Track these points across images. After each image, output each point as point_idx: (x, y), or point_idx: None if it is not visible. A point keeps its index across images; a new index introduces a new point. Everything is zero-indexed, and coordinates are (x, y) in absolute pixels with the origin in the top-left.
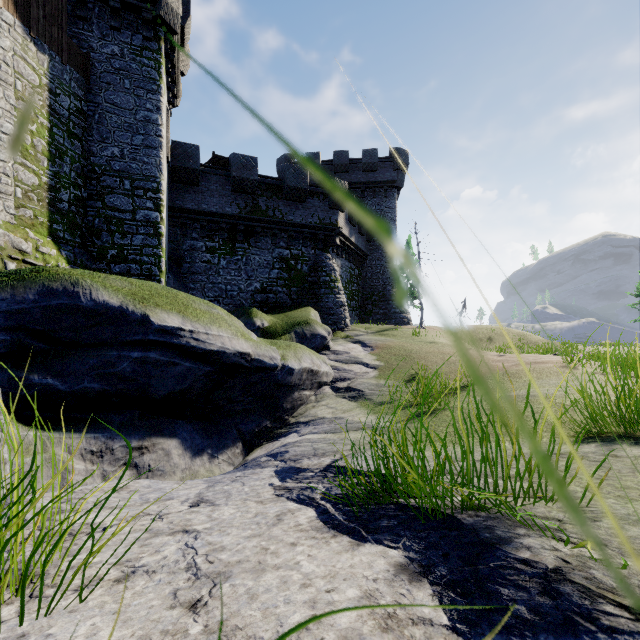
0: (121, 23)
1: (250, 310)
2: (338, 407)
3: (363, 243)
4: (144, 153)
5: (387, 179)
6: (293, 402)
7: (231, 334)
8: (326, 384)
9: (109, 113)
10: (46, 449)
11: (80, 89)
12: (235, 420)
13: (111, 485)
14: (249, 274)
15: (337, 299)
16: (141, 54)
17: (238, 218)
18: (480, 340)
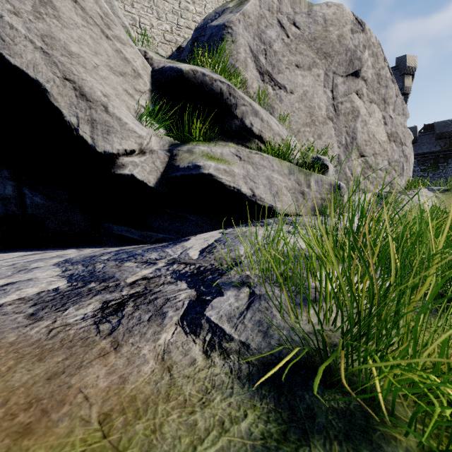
0: None
1: None
2: None
3: None
4: None
5: None
6: None
7: None
8: None
9: None
10: None
11: None
12: None
13: None
14: (447, 178)
15: None
16: None
17: (439, 152)
18: None
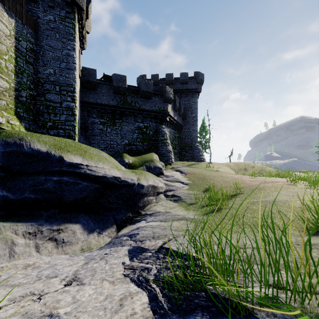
0: (54, 4)
1: (122, 154)
2: (167, 206)
3: (181, 120)
4: (66, 72)
5: (193, 88)
6: (144, 203)
7: (110, 167)
8: (161, 193)
9: (48, 51)
10: (1, 232)
11: (32, 38)
12: (112, 213)
13: (24, 262)
14: (122, 136)
15: (167, 148)
16: (65, 20)
17: (116, 107)
18: (240, 169)
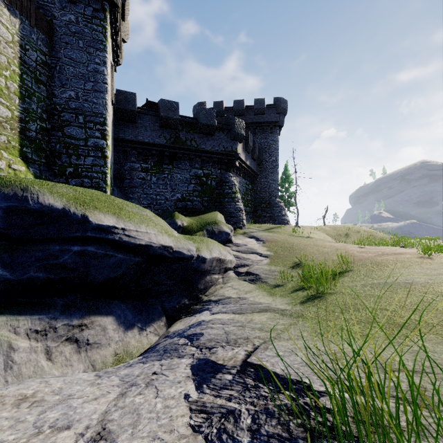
0: None
1: (173, 213)
2: (241, 288)
3: (255, 166)
4: (94, 96)
5: (272, 120)
6: (205, 284)
7: (157, 231)
8: (230, 269)
9: (67, 65)
10: None
11: (45, 47)
12: (160, 299)
13: (18, 391)
14: (173, 187)
15: (237, 206)
16: (91, 21)
17: (165, 147)
18: (340, 235)
